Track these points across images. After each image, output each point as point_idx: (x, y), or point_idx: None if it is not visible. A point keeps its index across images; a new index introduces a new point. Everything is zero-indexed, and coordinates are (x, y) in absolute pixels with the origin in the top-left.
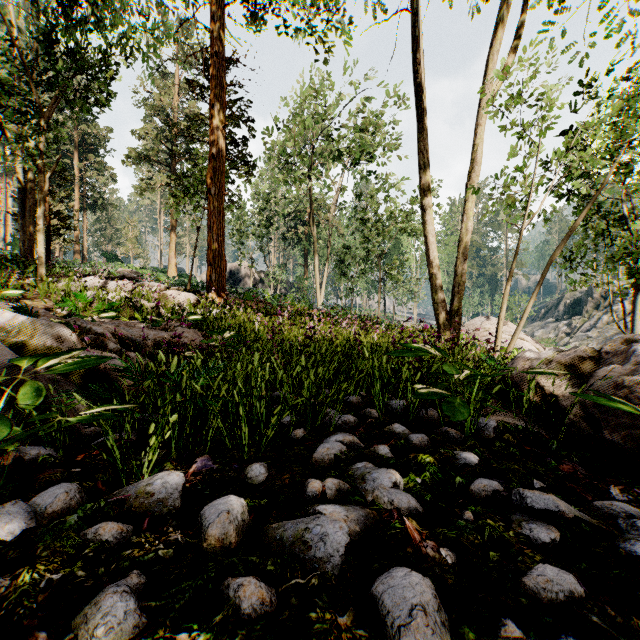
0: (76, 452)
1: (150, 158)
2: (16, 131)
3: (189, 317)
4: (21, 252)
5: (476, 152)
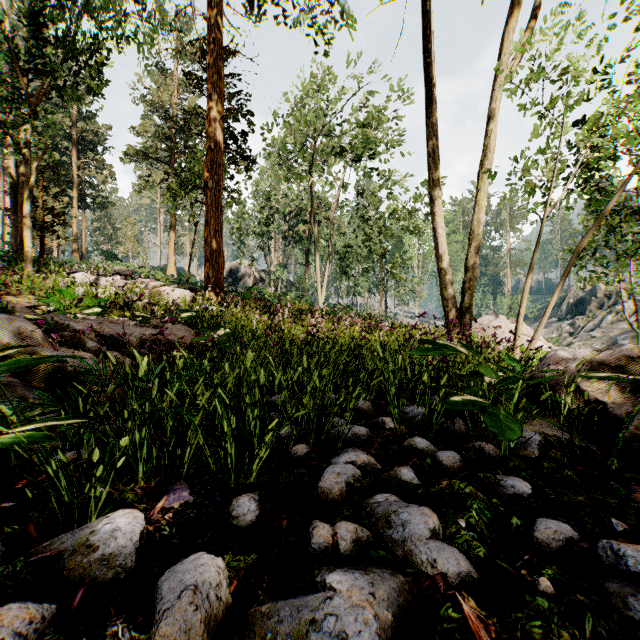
0: (19, 476)
1: (149, 155)
2: (1, 118)
3: (182, 314)
4: (13, 249)
5: (488, 138)
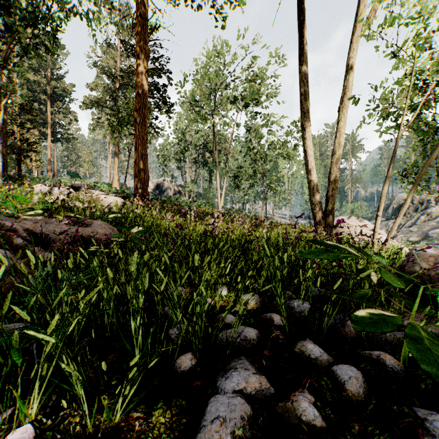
0: None
1: (100, 104)
2: None
3: (109, 215)
4: None
5: (347, 80)
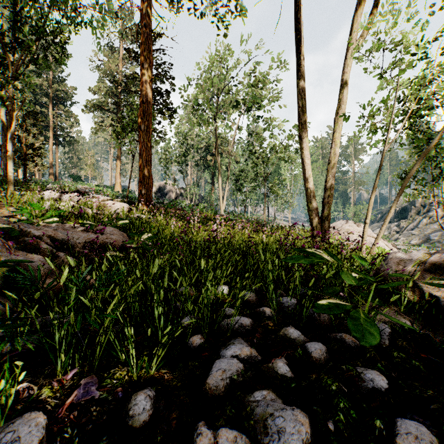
0: None
1: (102, 107)
2: None
3: (119, 221)
4: (4, 173)
5: (342, 94)
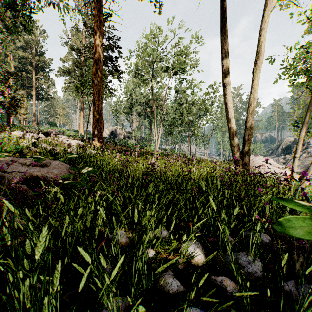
0: None
1: (70, 72)
2: None
3: (68, 156)
4: None
5: (260, 47)
